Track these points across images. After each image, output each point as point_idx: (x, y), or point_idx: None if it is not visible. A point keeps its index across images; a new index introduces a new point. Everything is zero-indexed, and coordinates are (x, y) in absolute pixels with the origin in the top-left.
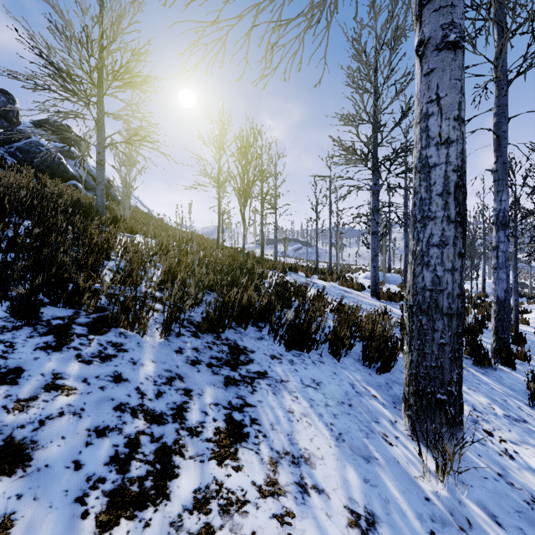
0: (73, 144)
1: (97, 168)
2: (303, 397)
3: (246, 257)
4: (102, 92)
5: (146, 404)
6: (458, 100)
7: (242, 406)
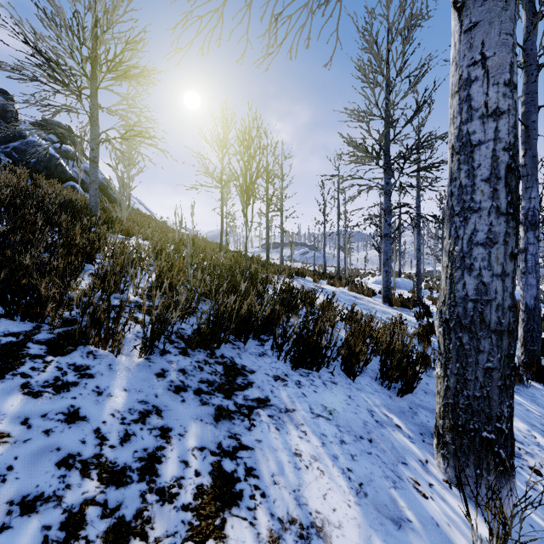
0: (65, 140)
1: (90, 166)
2: (312, 432)
3: (250, 260)
4: (96, 84)
5: (105, 453)
6: (509, 60)
7: (236, 450)
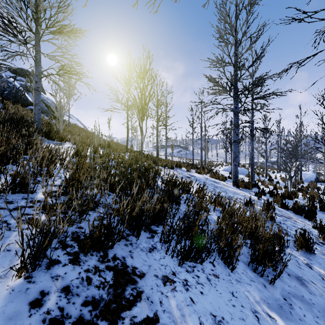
0: (17, 75)
1: (35, 93)
2: None
3: (146, 157)
4: (39, 37)
5: None
6: None
7: None
